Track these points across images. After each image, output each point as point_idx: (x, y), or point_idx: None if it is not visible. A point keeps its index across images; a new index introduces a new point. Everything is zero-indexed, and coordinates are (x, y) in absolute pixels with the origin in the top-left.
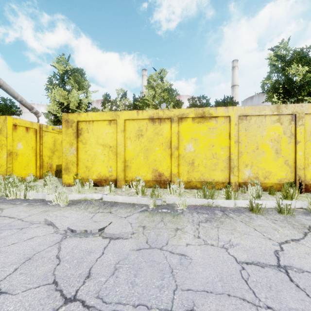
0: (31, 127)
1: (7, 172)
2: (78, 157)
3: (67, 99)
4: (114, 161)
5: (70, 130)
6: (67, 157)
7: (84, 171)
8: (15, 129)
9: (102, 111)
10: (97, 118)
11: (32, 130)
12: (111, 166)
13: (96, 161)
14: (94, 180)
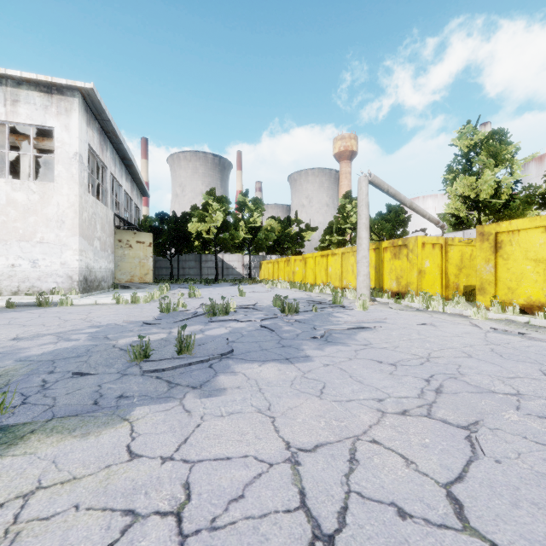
0: (437, 242)
1: (417, 289)
2: (497, 275)
3: (476, 189)
4: None
5: (486, 245)
6: (482, 275)
7: (505, 293)
8: (423, 248)
9: None
10: (525, 226)
11: (438, 246)
12: None
13: (524, 281)
14: (519, 305)
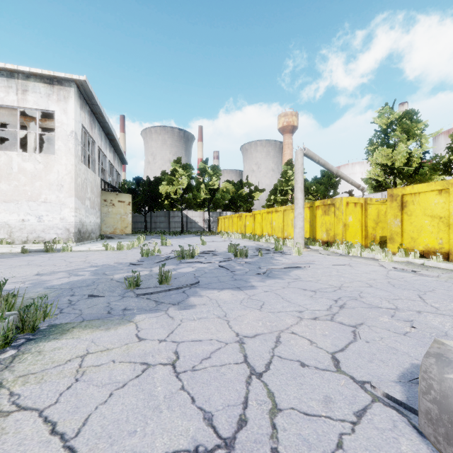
0: (358, 202)
1: (342, 239)
2: (403, 228)
3: (391, 159)
4: (445, 232)
5: (394, 204)
6: (392, 228)
7: (409, 242)
8: (347, 206)
9: (449, 159)
10: (423, 190)
11: (359, 205)
12: (441, 238)
13: (423, 232)
14: (420, 251)
